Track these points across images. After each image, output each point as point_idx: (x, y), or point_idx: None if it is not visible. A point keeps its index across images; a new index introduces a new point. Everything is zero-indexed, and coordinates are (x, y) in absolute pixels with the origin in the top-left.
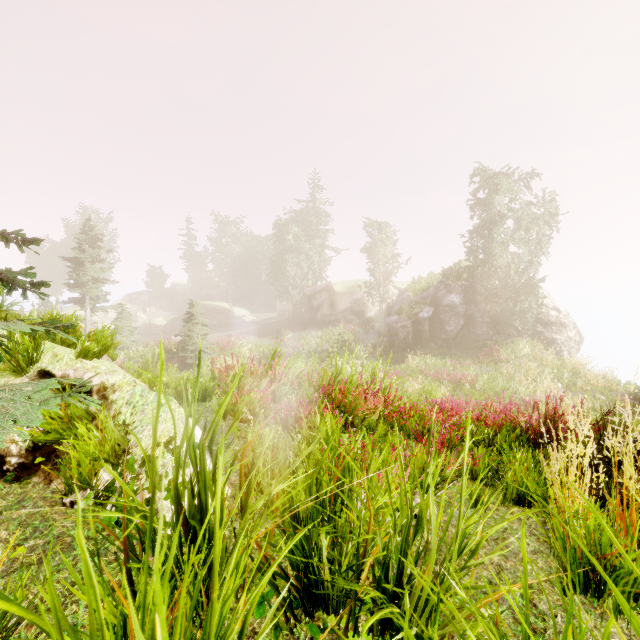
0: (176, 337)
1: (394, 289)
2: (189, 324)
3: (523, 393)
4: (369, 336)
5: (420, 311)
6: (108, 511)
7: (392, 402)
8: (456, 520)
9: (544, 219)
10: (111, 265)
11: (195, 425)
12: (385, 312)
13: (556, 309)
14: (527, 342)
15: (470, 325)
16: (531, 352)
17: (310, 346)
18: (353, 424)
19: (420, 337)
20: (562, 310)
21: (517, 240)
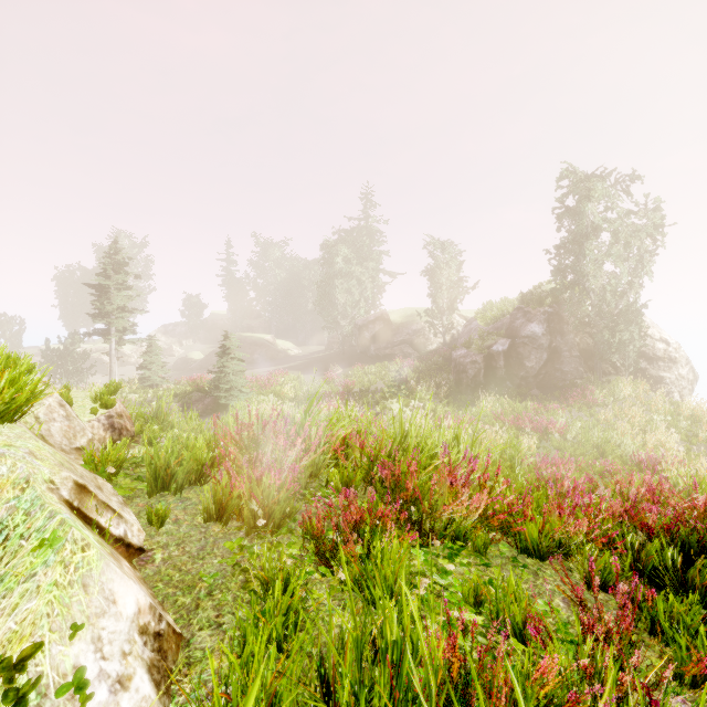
0: (213, 373)
1: (459, 318)
2: (223, 359)
3: (631, 447)
4: (431, 373)
5: (493, 343)
6: None
7: (492, 488)
8: None
9: (649, 230)
10: (140, 293)
11: None
12: (449, 345)
13: (664, 341)
14: (628, 381)
15: (555, 360)
16: (634, 394)
17: (362, 384)
18: (432, 529)
19: (493, 375)
20: (672, 342)
21: (615, 257)
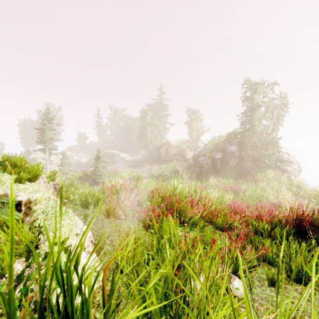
0: (91, 168)
1: (201, 143)
2: (97, 161)
3: (271, 198)
4: (189, 167)
5: (215, 155)
6: (16, 294)
7: (207, 207)
8: (261, 298)
9: (281, 106)
10: (59, 132)
11: (61, 249)
12: (197, 155)
13: (287, 153)
14: (272, 171)
15: (242, 162)
16: (274, 176)
17: (158, 172)
18: (184, 221)
19: (215, 168)
20: (290, 154)
21: (266, 117)
